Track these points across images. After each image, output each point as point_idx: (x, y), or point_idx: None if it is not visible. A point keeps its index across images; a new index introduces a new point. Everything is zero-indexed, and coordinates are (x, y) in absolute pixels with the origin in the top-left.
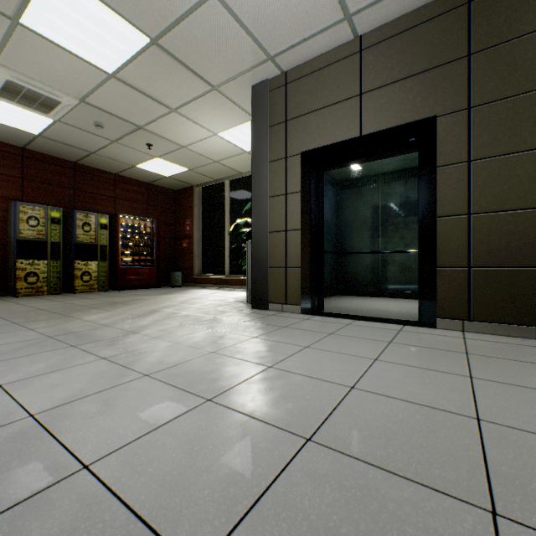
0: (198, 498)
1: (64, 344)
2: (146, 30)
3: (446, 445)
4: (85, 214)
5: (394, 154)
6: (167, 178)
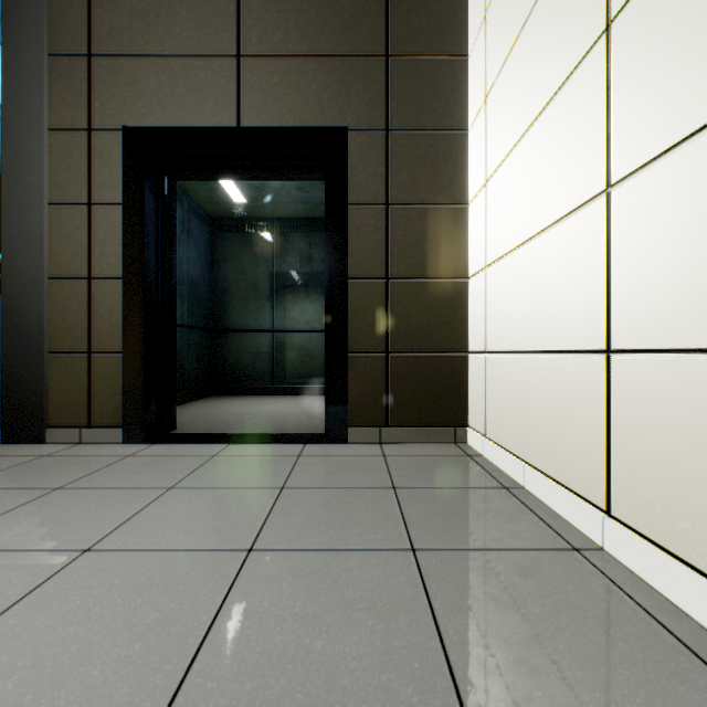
0: None
1: None
2: None
3: None
4: None
5: (292, 176)
6: None
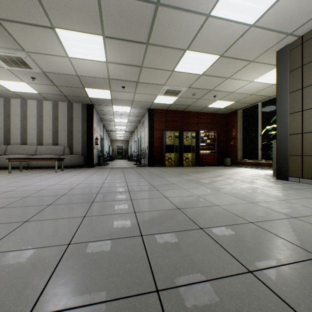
0: (250, 216)
1: (193, 182)
2: (218, 53)
3: None
4: (186, 133)
5: None
6: (221, 109)
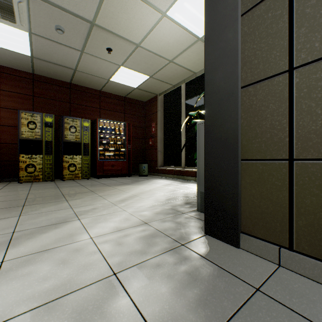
0: None
1: None
2: None
3: None
4: (71, 119)
5: None
6: (135, 90)
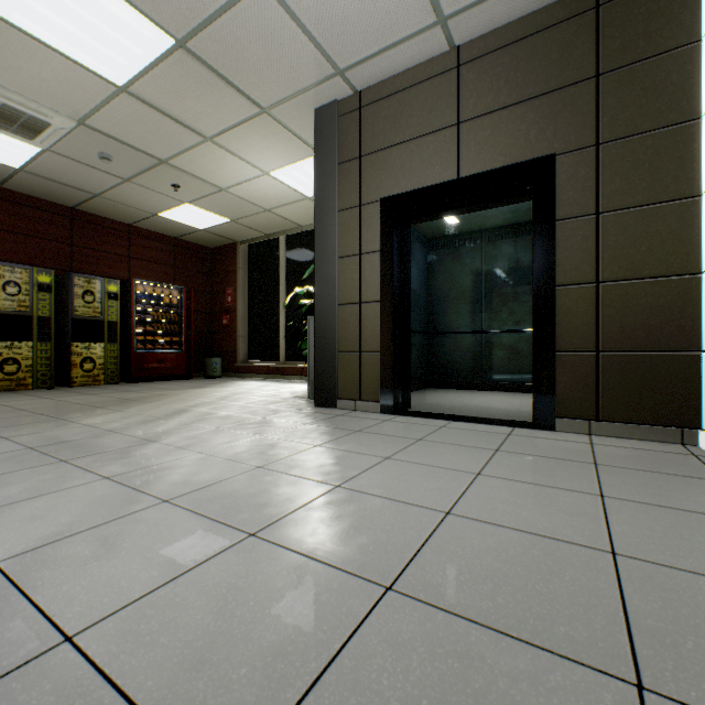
0: (231, 681)
1: (51, 459)
2: (170, 28)
3: (574, 592)
4: (86, 279)
5: (502, 203)
6: (200, 232)
